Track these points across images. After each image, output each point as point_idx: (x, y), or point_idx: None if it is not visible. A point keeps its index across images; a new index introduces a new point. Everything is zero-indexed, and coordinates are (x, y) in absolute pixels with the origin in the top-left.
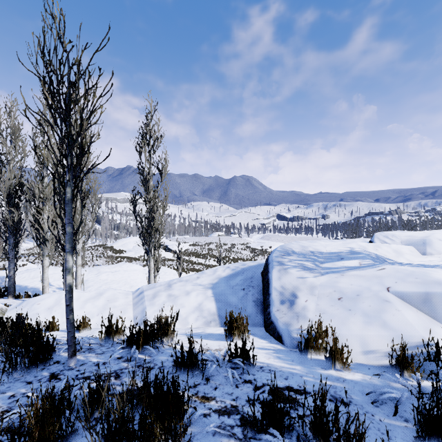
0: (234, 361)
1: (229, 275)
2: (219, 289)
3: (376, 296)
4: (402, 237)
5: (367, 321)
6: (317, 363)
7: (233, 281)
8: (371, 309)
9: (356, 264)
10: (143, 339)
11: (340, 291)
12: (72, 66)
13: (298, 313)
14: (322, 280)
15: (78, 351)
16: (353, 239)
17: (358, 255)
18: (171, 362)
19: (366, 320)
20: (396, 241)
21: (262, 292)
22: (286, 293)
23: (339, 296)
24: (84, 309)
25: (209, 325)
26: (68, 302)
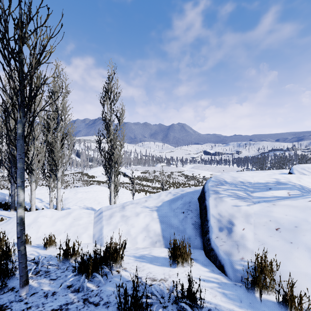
0: (181, 304)
1: (171, 199)
2: (163, 212)
3: None
4: None
5: None
6: (268, 307)
7: (174, 205)
8: None
9: (285, 194)
10: (92, 267)
11: (276, 221)
12: (19, 3)
13: (237, 241)
14: (255, 208)
15: (35, 275)
16: (271, 171)
17: (284, 186)
18: (117, 295)
19: None
20: None
21: (200, 216)
22: (224, 220)
23: (276, 226)
24: (55, 226)
25: (155, 246)
26: (19, 234)
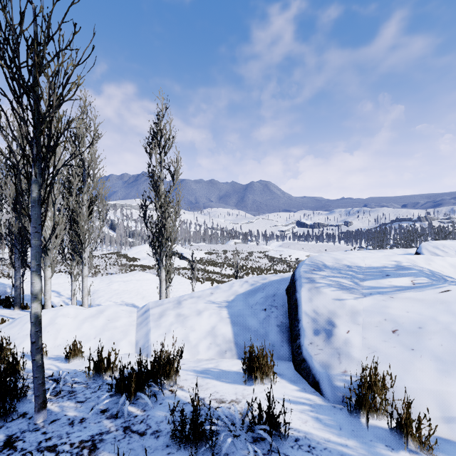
0: (257, 432)
1: (248, 291)
2: (236, 309)
3: (447, 331)
4: (455, 248)
5: (442, 369)
6: (377, 435)
7: (252, 299)
8: (444, 351)
9: (408, 282)
10: (136, 384)
11: (393, 321)
12: (34, 18)
13: (338, 349)
14: (365, 303)
15: (55, 396)
16: (392, 250)
17: (408, 271)
18: (170, 422)
19: (440, 368)
20: (449, 253)
21: (288, 315)
22: (321, 319)
23: (393, 328)
24: (81, 329)
25: (224, 356)
26: (34, 338)
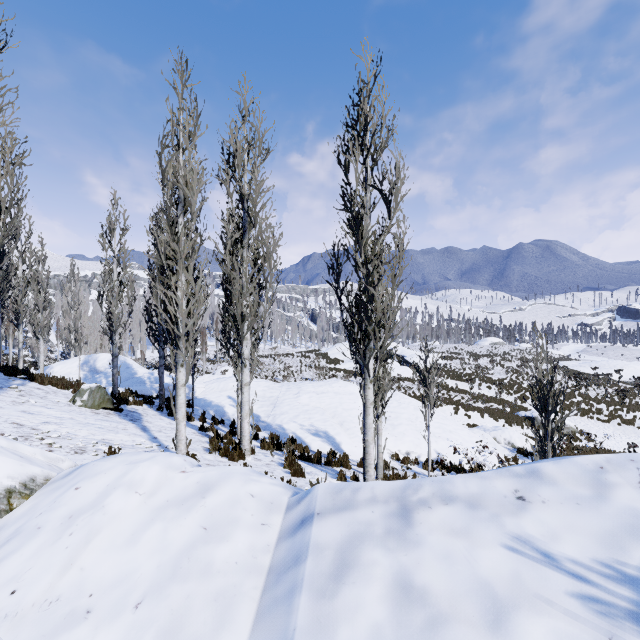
0: None
1: None
2: None
3: None
4: None
5: None
6: None
7: None
8: None
9: None
10: None
11: None
12: None
13: None
14: None
15: None
16: None
17: None
18: None
19: None
20: None
21: None
22: None
23: None
24: (133, 547)
25: None
26: None
